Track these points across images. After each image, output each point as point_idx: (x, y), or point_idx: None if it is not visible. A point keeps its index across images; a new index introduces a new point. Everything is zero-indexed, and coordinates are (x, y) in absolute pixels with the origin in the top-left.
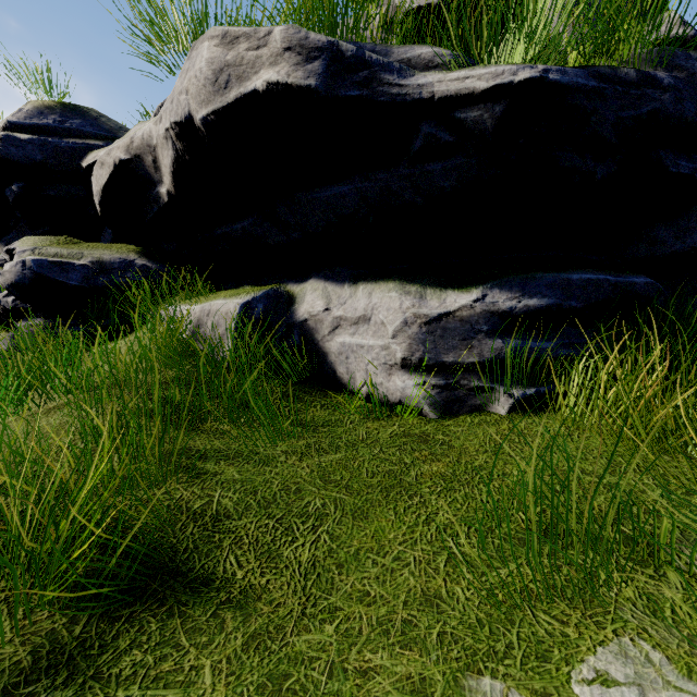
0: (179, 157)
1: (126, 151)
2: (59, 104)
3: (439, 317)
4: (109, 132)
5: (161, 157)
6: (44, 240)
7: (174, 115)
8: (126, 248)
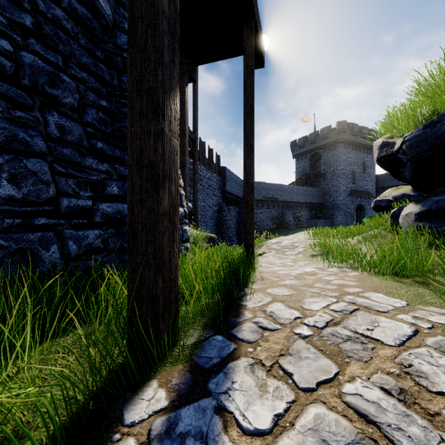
0: None
1: None
2: None
3: (404, 216)
4: None
5: None
6: (389, 190)
7: None
8: (409, 188)
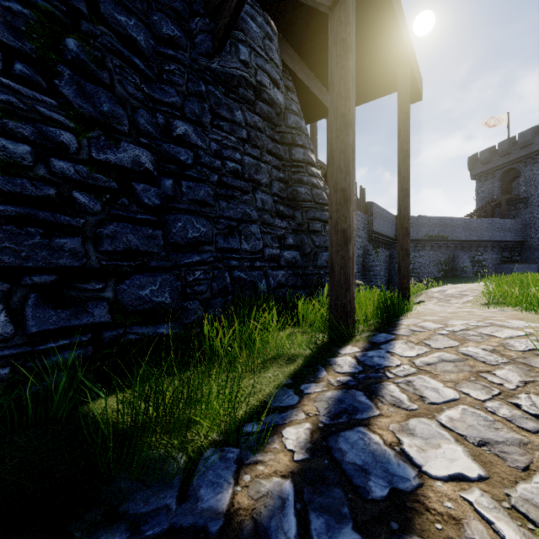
0: None
1: None
2: None
3: None
4: None
5: None
6: None
7: None
8: None
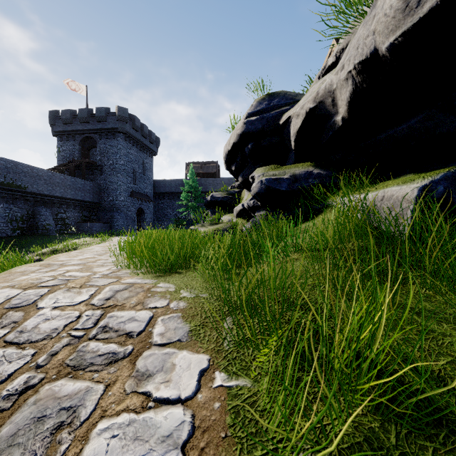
0: (356, 88)
1: (313, 102)
2: (267, 95)
3: None
4: (291, 99)
5: (339, 95)
6: (265, 168)
7: (359, 57)
8: (306, 165)
